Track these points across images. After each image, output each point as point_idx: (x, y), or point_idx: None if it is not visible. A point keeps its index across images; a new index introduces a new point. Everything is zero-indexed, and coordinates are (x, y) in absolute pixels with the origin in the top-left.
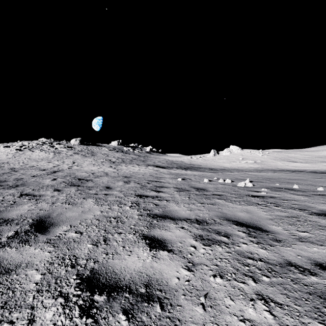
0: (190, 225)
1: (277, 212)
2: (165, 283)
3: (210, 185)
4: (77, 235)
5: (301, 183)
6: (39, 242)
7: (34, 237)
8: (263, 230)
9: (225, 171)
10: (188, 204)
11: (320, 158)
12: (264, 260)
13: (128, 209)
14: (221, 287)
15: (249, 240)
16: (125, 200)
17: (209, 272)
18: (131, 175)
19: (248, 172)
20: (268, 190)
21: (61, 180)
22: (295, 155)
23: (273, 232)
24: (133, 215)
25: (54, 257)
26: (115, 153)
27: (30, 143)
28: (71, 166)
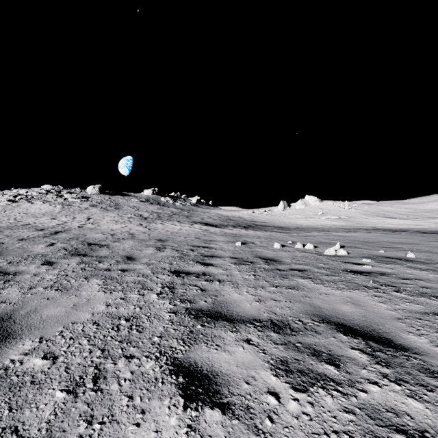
0: (262, 334)
1: (404, 304)
2: None
3: (284, 253)
4: (44, 364)
5: (414, 249)
6: None
7: None
8: (395, 346)
9: (301, 231)
10: (255, 287)
11: (425, 212)
12: (430, 435)
13: (155, 299)
14: None
15: (379, 372)
16: (152, 282)
17: None
18: (167, 238)
19: (333, 232)
20: (372, 261)
21: (62, 245)
22: (393, 208)
23: (415, 349)
24: (161, 313)
25: None
26: (149, 205)
27: (28, 191)
28: (83, 224)
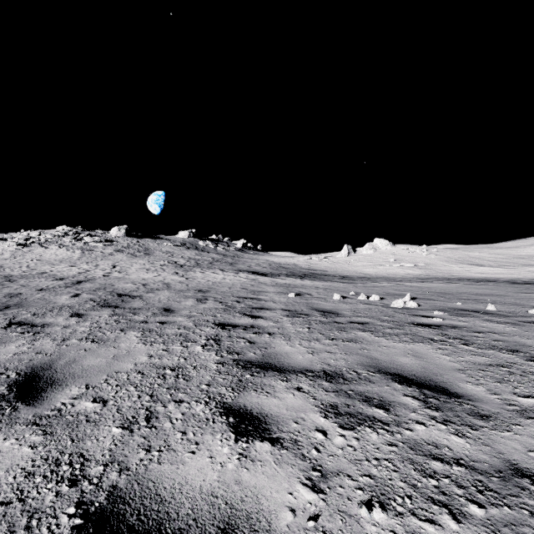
0: (314, 383)
1: (470, 356)
2: (266, 525)
3: (345, 305)
4: (95, 407)
5: (498, 301)
6: (17, 422)
7: (10, 411)
8: (450, 393)
9: (367, 281)
10: (308, 340)
11: (521, 259)
12: (464, 461)
13: (200, 351)
14: (385, 533)
15: (427, 415)
16: (195, 334)
17: (356, 493)
18: (209, 289)
19: (406, 282)
20: (444, 313)
21: (88, 296)
22: (481, 254)
23: (470, 397)
24: (208, 363)
25: (38, 460)
26: (185, 250)
27: (42, 234)
28: (108, 273)
